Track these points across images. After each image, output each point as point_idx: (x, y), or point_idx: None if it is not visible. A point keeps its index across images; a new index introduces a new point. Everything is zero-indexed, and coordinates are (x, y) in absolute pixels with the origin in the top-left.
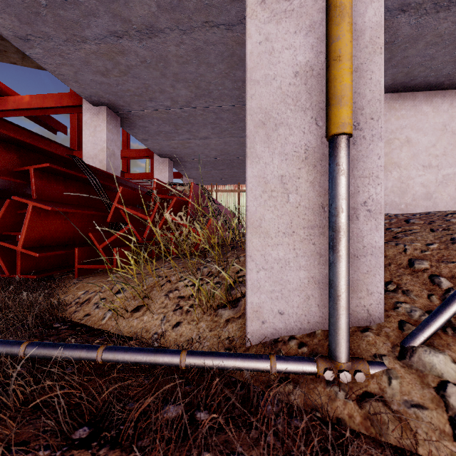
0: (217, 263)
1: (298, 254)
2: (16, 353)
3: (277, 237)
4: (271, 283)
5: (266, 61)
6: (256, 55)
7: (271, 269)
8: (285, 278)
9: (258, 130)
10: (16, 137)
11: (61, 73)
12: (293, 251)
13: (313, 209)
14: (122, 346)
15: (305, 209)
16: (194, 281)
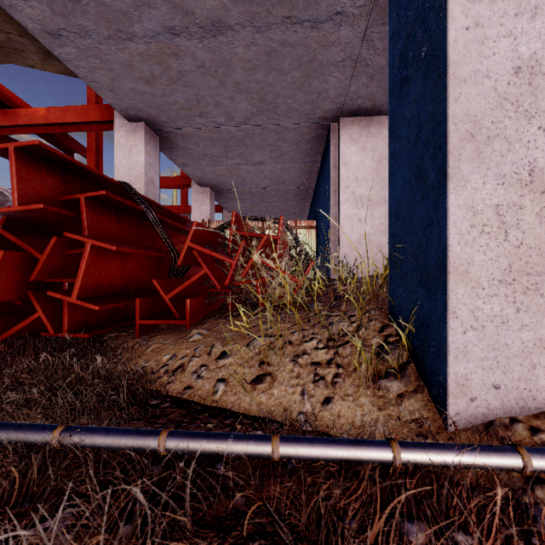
0: (342, 318)
1: (520, 309)
2: (152, 447)
3: (491, 286)
4: (482, 348)
5: (476, 53)
6: (462, 44)
7: (482, 329)
8: (502, 341)
9: (464, 143)
10: (64, 156)
11: (95, 80)
12: (514, 304)
13: (541, 250)
14: (300, 436)
15: (529, 249)
16: (357, 344)
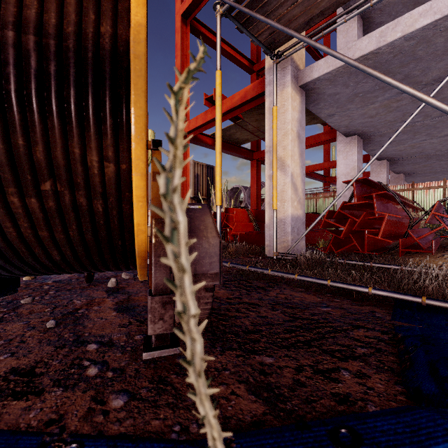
0: None
1: None
2: None
3: None
4: None
5: None
6: None
7: None
8: None
9: None
10: (369, 179)
11: (339, 125)
12: None
13: None
14: None
15: None
16: None
